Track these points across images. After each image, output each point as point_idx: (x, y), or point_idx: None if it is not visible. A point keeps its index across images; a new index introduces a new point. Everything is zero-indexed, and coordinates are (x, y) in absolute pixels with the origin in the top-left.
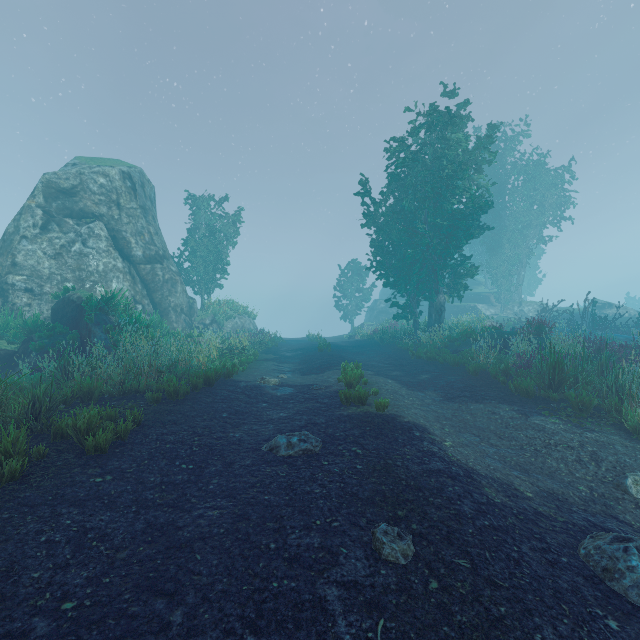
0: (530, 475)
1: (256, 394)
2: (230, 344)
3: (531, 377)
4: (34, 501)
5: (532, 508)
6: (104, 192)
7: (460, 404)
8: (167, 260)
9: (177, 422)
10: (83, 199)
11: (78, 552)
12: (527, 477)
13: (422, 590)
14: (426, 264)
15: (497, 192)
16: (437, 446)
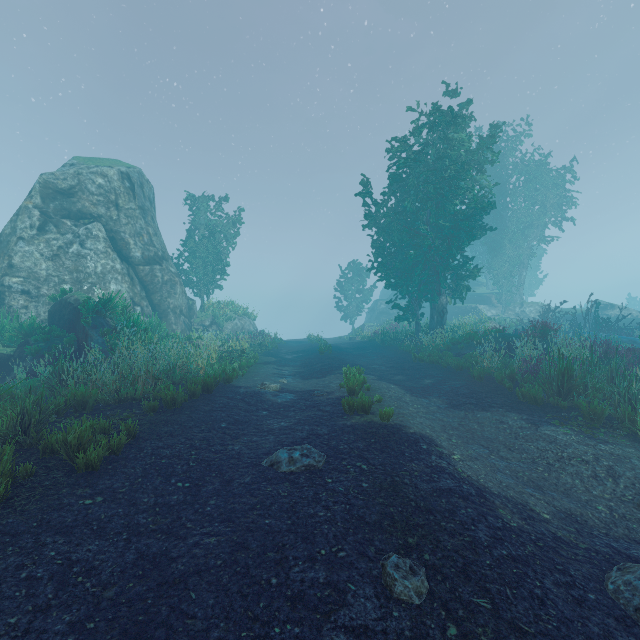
0: (545, 493)
1: (256, 401)
2: (230, 347)
3: (539, 384)
4: (17, 529)
5: (551, 532)
6: (102, 193)
7: (466, 412)
8: (166, 261)
9: (174, 434)
10: (81, 200)
11: (61, 590)
12: (542, 495)
13: (440, 637)
14: (428, 265)
15: (498, 192)
16: (446, 460)
